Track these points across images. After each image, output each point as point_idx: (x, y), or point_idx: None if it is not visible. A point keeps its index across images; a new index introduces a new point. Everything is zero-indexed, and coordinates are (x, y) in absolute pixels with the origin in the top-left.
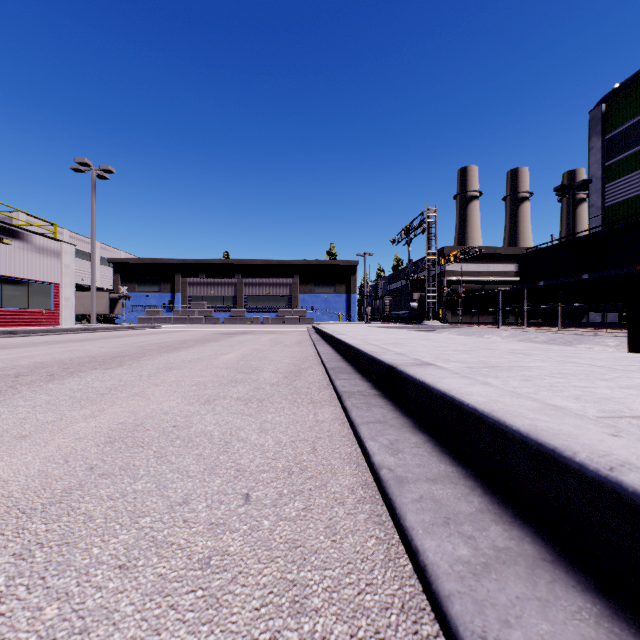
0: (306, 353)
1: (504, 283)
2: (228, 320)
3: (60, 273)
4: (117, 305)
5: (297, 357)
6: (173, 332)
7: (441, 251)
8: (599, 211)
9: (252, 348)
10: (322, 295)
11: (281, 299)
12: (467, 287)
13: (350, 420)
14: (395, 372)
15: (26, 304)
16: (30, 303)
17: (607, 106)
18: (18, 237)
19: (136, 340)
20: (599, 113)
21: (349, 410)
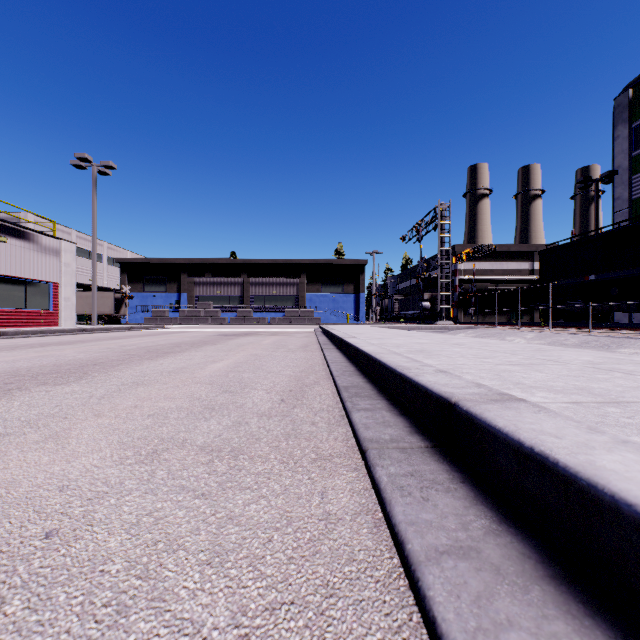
0: (312, 361)
1: (518, 282)
2: (234, 320)
3: (59, 272)
4: (123, 305)
5: (301, 366)
6: (173, 333)
7: (452, 249)
8: (626, 204)
9: (250, 353)
10: (330, 295)
11: (288, 299)
12: (479, 286)
13: (393, 530)
14: (456, 412)
15: (23, 304)
16: (27, 303)
17: (635, 92)
18: (14, 234)
19: (127, 343)
20: (626, 99)
21: (387, 497)
